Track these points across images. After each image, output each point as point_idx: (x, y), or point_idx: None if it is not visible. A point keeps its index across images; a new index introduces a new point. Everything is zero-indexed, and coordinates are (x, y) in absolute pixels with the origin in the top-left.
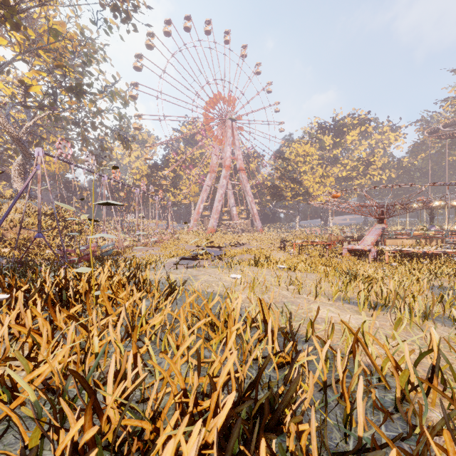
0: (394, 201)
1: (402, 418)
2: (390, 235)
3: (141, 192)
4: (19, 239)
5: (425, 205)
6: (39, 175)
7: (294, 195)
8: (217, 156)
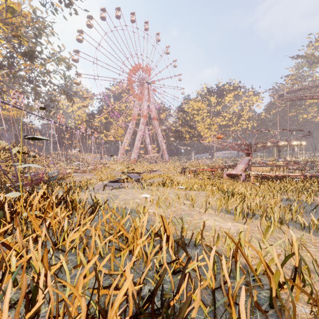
0: (256, 141)
1: (275, 314)
2: (254, 164)
3: (80, 132)
4: None
5: (276, 144)
6: None
7: (191, 137)
8: (137, 108)
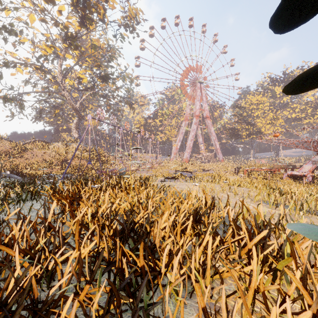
0: None
1: None
2: None
3: (141, 136)
4: (77, 165)
5: None
6: (89, 130)
7: (248, 134)
8: (190, 109)
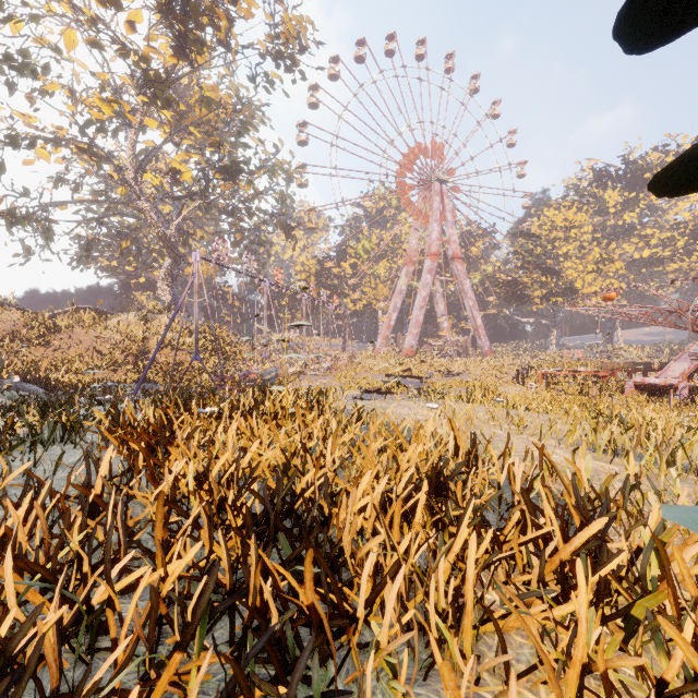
0: None
1: None
2: None
3: (310, 299)
4: (171, 362)
5: None
6: (196, 285)
7: (547, 295)
8: (418, 239)
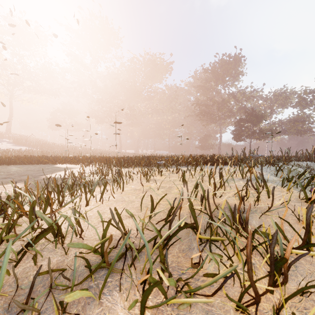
0: None
1: None
2: None
3: None
4: None
5: None
6: None
7: None
8: None
